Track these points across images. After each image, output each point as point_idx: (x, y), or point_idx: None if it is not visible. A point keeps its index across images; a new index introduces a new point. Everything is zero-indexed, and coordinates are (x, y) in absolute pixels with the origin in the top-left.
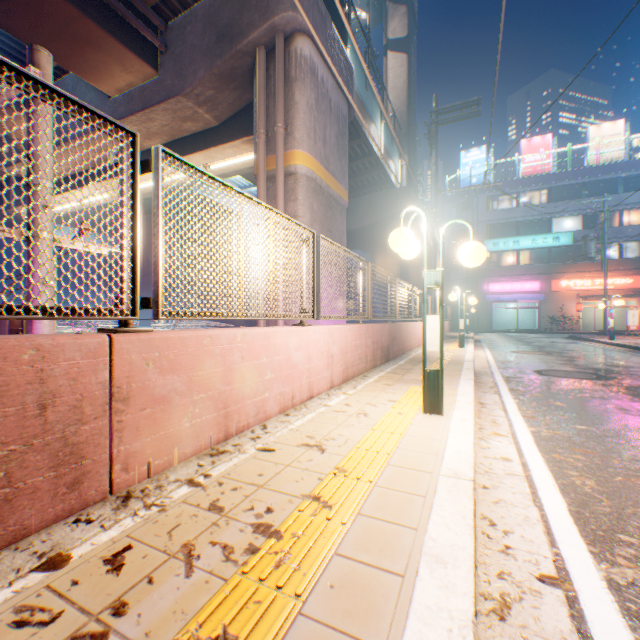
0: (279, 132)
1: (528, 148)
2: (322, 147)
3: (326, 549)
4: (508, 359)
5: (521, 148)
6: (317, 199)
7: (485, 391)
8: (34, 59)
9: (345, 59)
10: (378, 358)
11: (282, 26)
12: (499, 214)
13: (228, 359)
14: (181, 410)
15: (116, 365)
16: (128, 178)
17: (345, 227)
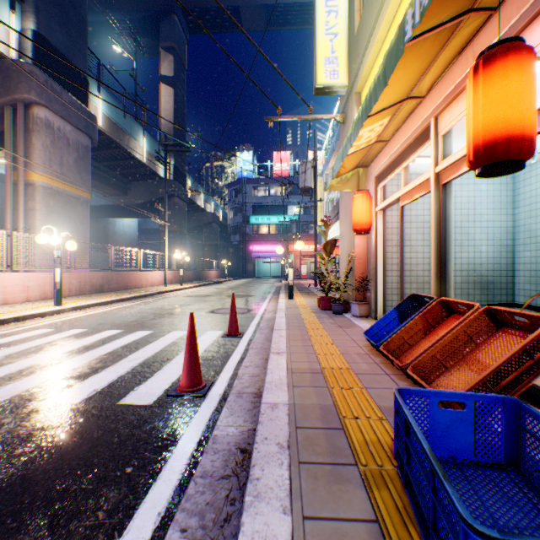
0: (21, 160)
1: (278, 158)
2: (60, 168)
3: None
4: (196, 291)
5: (274, 157)
6: (55, 199)
7: (128, 302)
8: None
9: (86, 112)
10: (88, 290)
11: (22, 100)
12: (259, 199)
13: None
14: None
15: None
16: None
17: (89, 213)
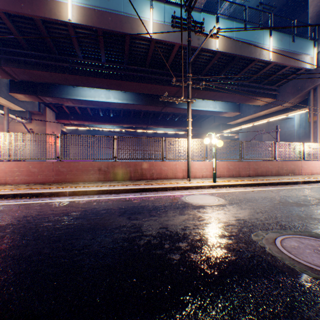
0: (317, 111)
1: None
2: None
3: None
4: None
5: None
6: None
7: None
8: (276, 127)
9: None
10: None
11: (318, 84)
12: None
13: (311, 165)
14: (306, 169)
15: (300, 164)
16: (301, 147)
17: None
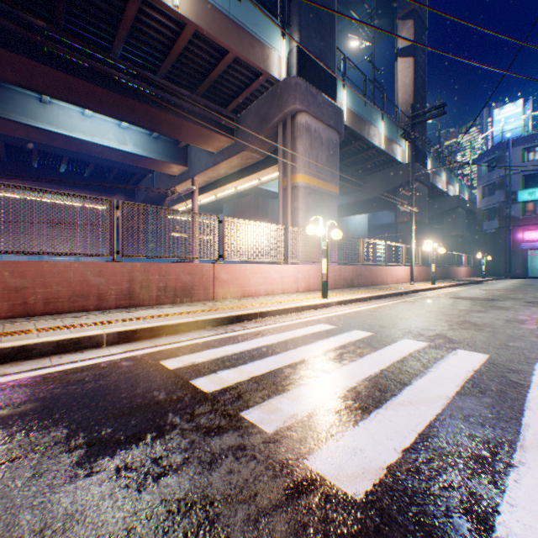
0: (288, 167)
1: None
2: (314, 167)
3: (251, 306)
4: (458, 292)
5: None
6: (311, 197)
7: (384, 300)
8: (194, 181)
9: (334, 108)
10: (340, 284)
11: (289, 113)
12: (535, 164)
13: (244, 273)
14: (230, 285)
15: (215, 271)
16: (217, 227)
17: (336, 208)
